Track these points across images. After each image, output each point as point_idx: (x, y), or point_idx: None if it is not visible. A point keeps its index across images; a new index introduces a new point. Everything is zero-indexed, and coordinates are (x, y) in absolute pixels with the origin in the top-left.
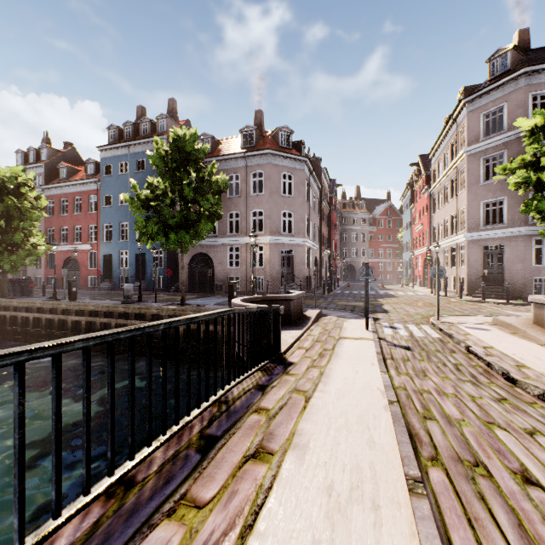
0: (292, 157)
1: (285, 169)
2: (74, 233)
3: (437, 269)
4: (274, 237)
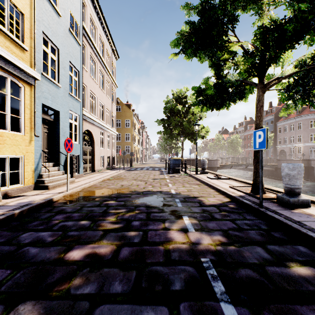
0: (314, 114)
1: (311, 119)
2: (250, 145)
3: (302, 154)
4: (304, 143)
